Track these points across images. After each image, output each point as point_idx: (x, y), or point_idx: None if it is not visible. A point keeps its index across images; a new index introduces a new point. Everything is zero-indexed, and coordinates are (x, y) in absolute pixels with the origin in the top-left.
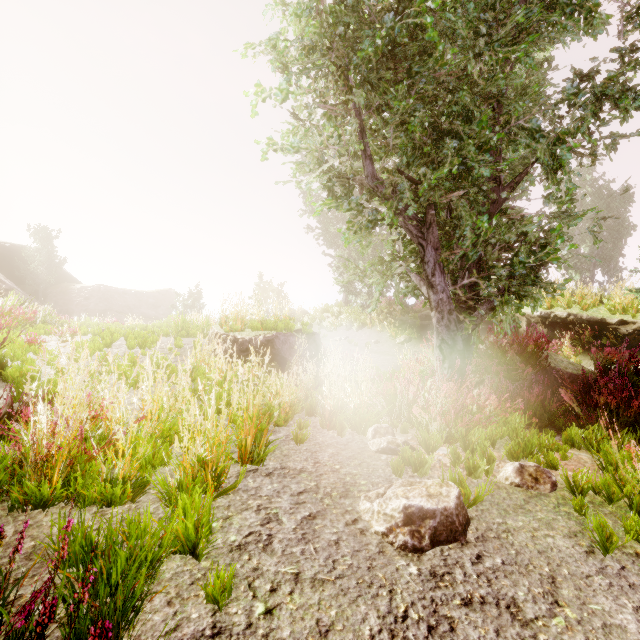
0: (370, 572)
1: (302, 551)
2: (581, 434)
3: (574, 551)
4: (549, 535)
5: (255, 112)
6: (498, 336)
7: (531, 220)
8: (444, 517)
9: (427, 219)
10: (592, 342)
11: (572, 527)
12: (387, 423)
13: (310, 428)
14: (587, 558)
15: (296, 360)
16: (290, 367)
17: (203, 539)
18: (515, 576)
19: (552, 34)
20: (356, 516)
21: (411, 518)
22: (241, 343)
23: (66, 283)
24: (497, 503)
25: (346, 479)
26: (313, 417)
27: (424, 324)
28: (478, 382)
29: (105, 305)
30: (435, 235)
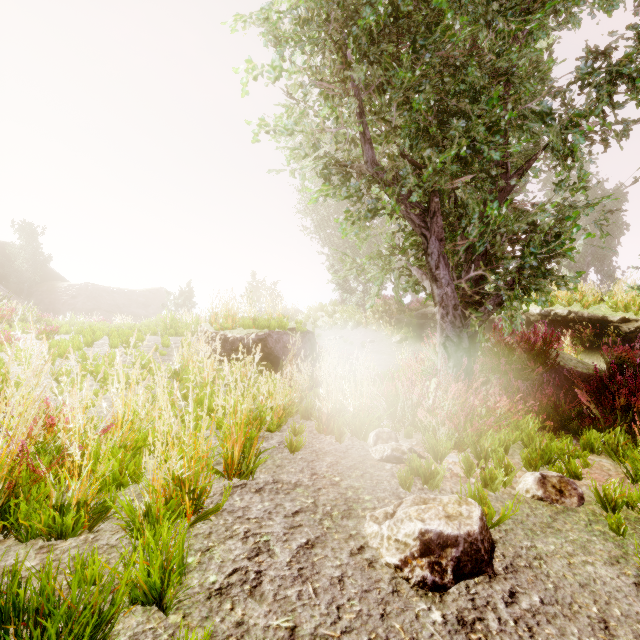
0: (384, 622)
1: (299, 594)
2: (601, 438)
3: (621, 583)
4: (588, 562)
5: (246, 91)
6: (496, 335)
7: (542, 208)
8: (468, 544)
9: (431, 207)
10: (593, 340)
11: (611, 551)
12: (389, 427)
13: (306, 434)
14: (638, 592)
15: (290, 359)
16: (284, 367)
17: (174, 581)
18: (560, 621)
19: (569, 4)
20: (362, 542)
21: (429, 546)
22: (232, 342)
23: (52, 281)
24: (521, 521)
25: (348, 494)
26: (308, 421)
27: (420, 323)
28: (483, 382)
29: (93, 304)
30: (439, 225)
